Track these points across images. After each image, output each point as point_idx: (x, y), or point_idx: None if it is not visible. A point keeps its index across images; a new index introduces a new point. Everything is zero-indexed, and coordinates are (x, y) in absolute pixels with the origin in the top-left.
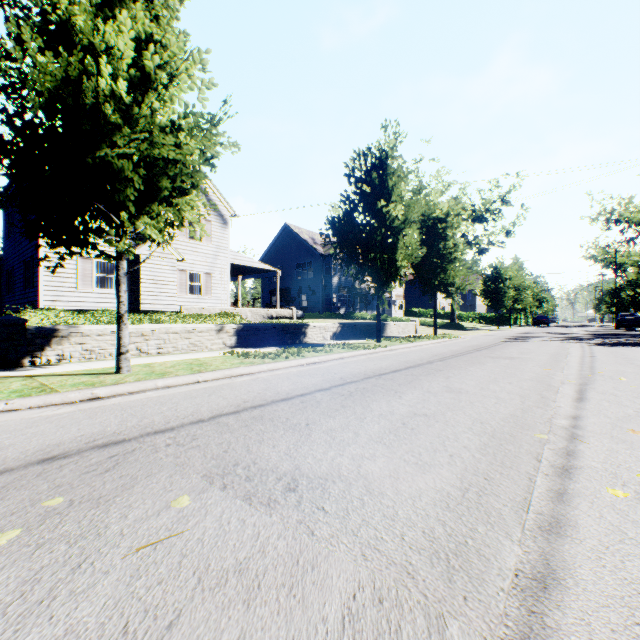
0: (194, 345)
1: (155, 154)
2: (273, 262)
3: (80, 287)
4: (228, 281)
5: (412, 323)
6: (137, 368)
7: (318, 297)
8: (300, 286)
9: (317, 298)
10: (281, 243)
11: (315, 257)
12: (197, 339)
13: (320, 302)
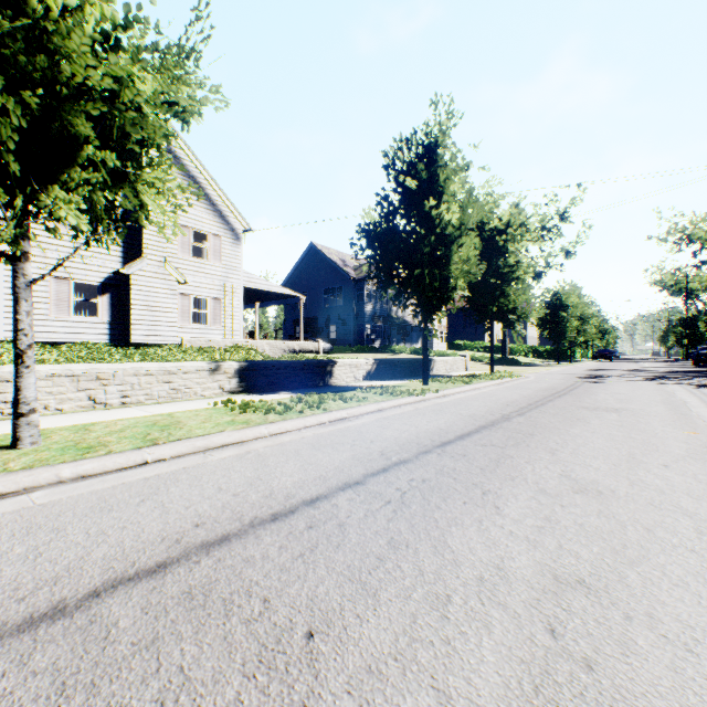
0: (177, 391)
1: (65, 76)
2: (297, 287)
3: (53, 314)
4: (241, 308)
5: (461, 358)
6: (61, 434)
7: (349, 328)
8: (328, 315)
9: (348, 329)
10: (306, 265)
11: (345, 281)
12: (182, 383)
13: (351, 333)
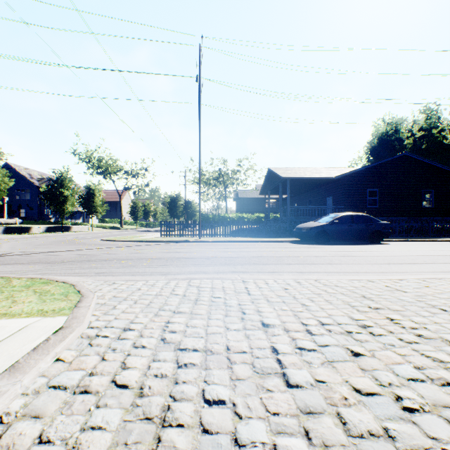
0: None
1: None
2: None
3: None
4: None
5: (87, 226)
6: None
7: (35, 211)
8: (20, 204)
9: (34, 212)
10: None
11: (33, 187)
12: None
13: (36, 214)
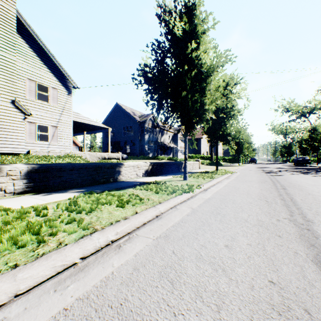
0: None
1: None
2: (109, 126)
3: None
4: (71, 133)
5: (197, 162)
6: None
7: (136, 146)
8: (126, 140)
9: (136, 147)
10: (114, 114)
11: (134, 123)
12: None
13: (137, 149)
